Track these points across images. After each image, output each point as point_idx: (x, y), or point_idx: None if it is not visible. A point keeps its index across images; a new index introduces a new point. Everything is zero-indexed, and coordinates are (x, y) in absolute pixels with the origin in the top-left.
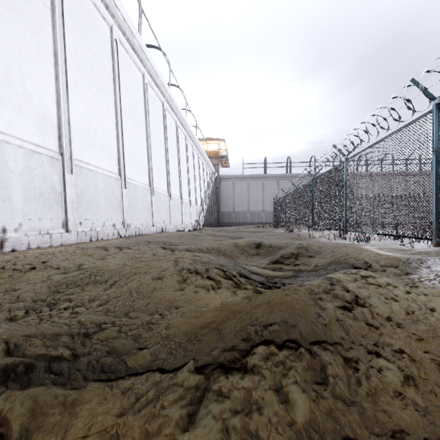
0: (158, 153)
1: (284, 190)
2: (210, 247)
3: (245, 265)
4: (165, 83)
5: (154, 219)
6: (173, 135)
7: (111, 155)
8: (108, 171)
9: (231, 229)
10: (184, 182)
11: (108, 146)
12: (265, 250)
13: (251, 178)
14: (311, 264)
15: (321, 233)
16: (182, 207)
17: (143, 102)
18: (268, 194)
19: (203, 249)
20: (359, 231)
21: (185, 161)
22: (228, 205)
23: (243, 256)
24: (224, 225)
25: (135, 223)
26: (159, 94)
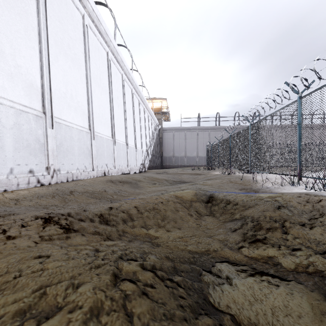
0: (101, 99)
1: (214, 139)
2: (142, 207)
3: (212, 280)
4: (109, 33)
5: (94, 163)
6: (119, 85)
7: (29, 87)
8: (23, 105)
9: (172, 171)
10: (130, 130)
11: (25, 75)
12: (222, 208)
13: (187, 129)
14: (322, 248)
15: (259, 176)
16: (128, 152)
17: (82, 43)
18: (201, 143)
19: (131, 213)
20: (324, 178)
21: (131, 111)
22: (169, 151)
23: (192, 218)
24: (166, 167)
25: (67, 167)
26: (102, 43)
